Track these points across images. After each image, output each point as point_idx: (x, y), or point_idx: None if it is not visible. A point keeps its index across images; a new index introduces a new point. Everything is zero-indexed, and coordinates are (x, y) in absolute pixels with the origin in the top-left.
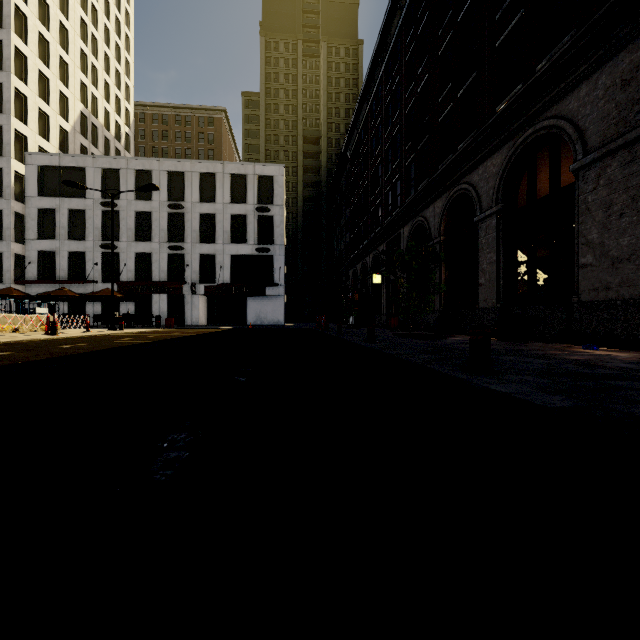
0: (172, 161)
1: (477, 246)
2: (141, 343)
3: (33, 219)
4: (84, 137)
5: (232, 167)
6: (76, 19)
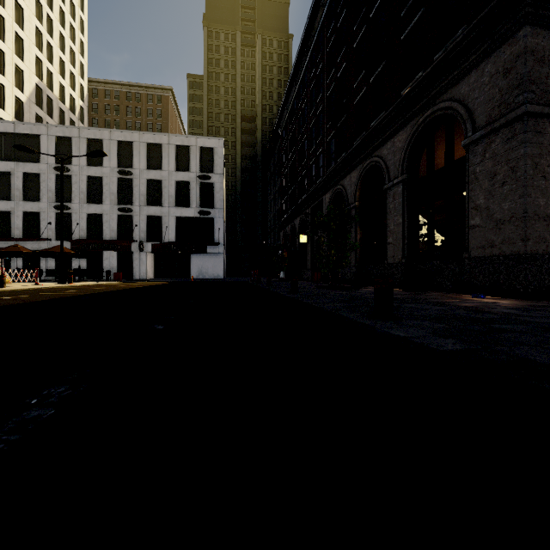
0: (121, 132)
1: (386, 210)
2: (82, 294)
3: None
4: (39, 108)
5: (177, 139)
6: None
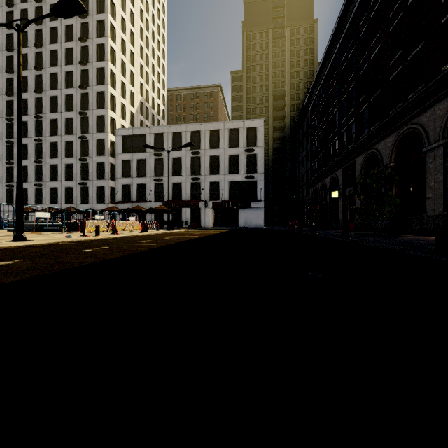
0: (193, 125)
1: (424, 169)
2: (201, 237)
3: (119, 166)
4: (142, 115)
5: (229, 124)
6: (138, 46)
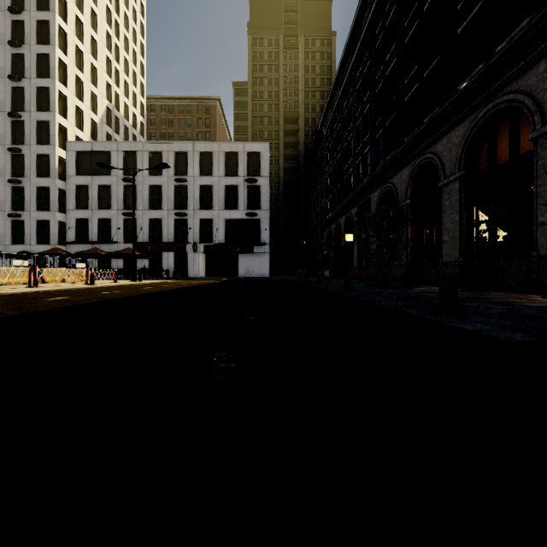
0: (178, 143)
1: (441, 208)
2: (160, 291)
3: (72, 193)
4: (109, 127)
5: (226, 146)
6: (103, 33)
